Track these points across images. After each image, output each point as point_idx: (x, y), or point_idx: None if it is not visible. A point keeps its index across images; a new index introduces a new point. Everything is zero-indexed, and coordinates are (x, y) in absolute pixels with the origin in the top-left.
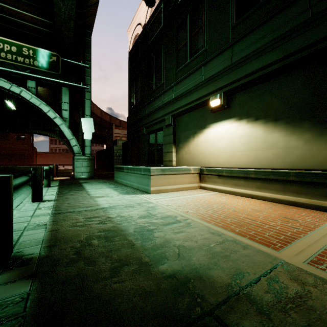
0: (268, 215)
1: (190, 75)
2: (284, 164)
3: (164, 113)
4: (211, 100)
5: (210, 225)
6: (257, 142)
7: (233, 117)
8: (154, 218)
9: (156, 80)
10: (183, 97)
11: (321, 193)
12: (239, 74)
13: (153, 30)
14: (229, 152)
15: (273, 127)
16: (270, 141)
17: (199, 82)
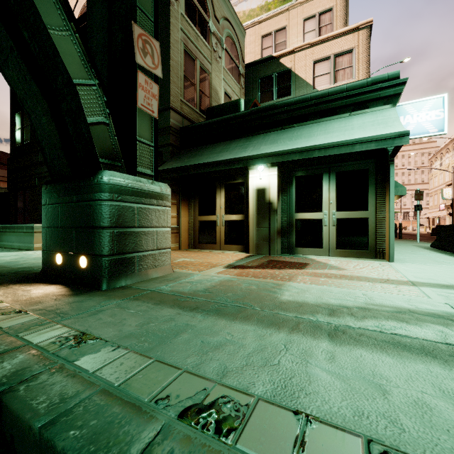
0: None
1: None
2: None
3: None
4: None
5: None
6: None
7: None
8: (25, 259)
9: None
10: None
11: None
12: None
13: None
14: None
15: None
16: None
17: None
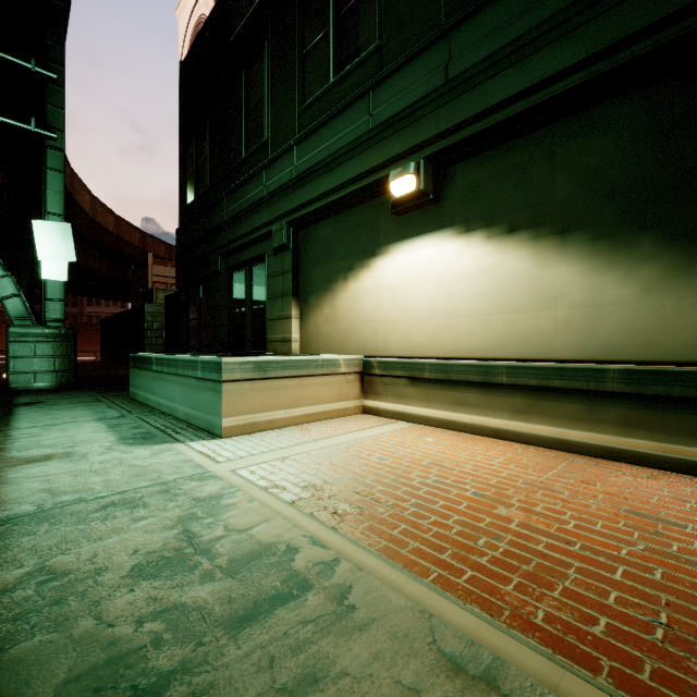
0: (585, 508)
1: (337, 117)
2: (587, 347)
3: (270, 216)
4: (394, 178)
5: (429, 593)
6: (513, 290)
7: (449, 226)
8: (196, 573)
9: (249, 133)
10: (319, 173)
11: (694, 428)
12: (469, 107)
13: (242, 4)
14: (439, 317)
15: (557, 251)
16: (547, 288)
17: (360, 132)
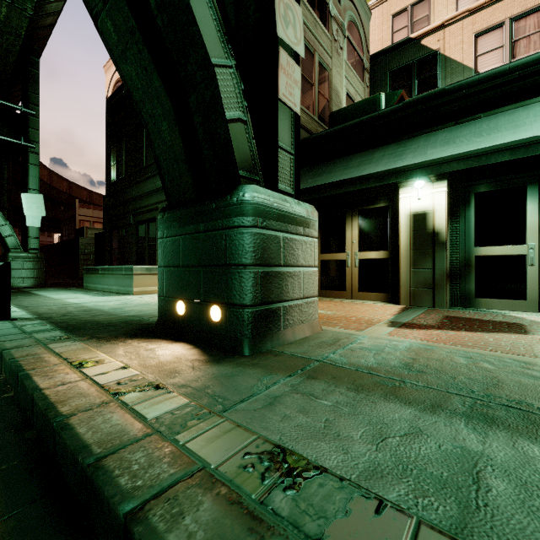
0: None
1: None
2: None
3: (158, 200)
4: None
5: None
6: None
7: None
8: (128, 305)
9: (147, 154)
10: None
11: None
12: None
13: None
14: None
15: None
16: None
17: None
